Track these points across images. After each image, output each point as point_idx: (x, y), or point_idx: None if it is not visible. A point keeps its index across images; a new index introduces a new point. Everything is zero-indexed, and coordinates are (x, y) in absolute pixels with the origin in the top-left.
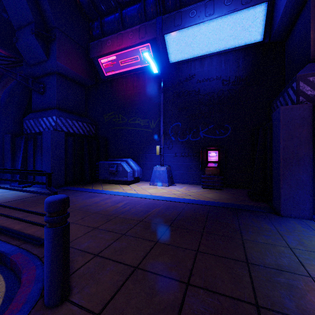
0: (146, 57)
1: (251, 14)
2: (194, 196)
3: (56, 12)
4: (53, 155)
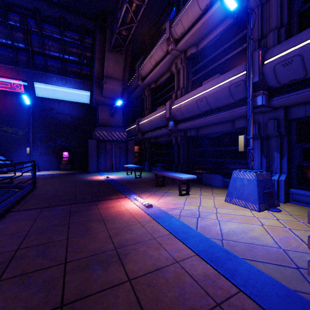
0: (24, 97)
1: (84, 92)
2: (56, 173)
3: None
4: None
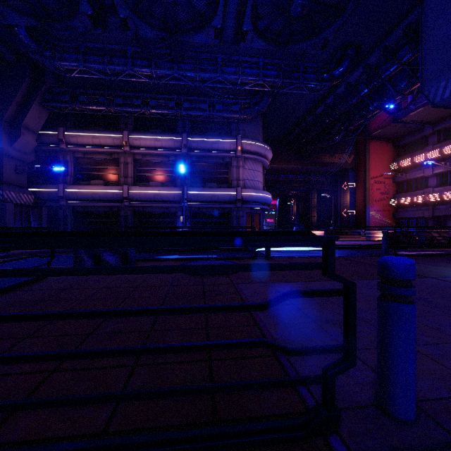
0: None
1: None
2: None
3: None
4: None
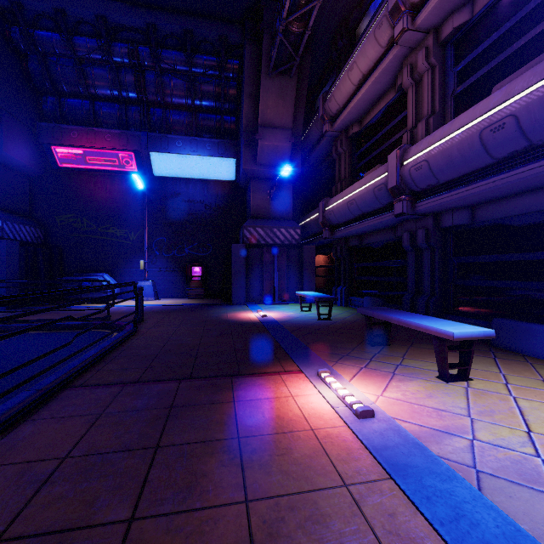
0: (135, 177)
1: (226, 162)
2: (181, 303)
3: (3, 89)
4: (9, 270)
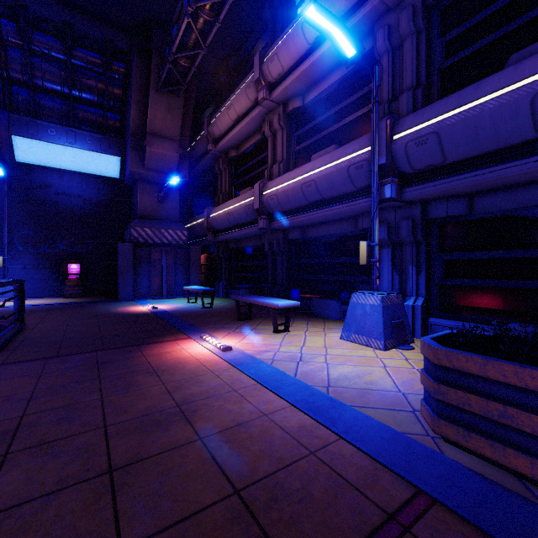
0: None
1: (109, 159)
2: (58, 302)
3: None
4: None
